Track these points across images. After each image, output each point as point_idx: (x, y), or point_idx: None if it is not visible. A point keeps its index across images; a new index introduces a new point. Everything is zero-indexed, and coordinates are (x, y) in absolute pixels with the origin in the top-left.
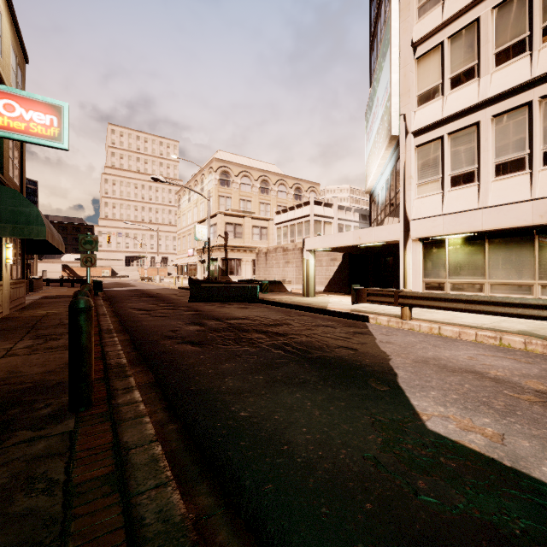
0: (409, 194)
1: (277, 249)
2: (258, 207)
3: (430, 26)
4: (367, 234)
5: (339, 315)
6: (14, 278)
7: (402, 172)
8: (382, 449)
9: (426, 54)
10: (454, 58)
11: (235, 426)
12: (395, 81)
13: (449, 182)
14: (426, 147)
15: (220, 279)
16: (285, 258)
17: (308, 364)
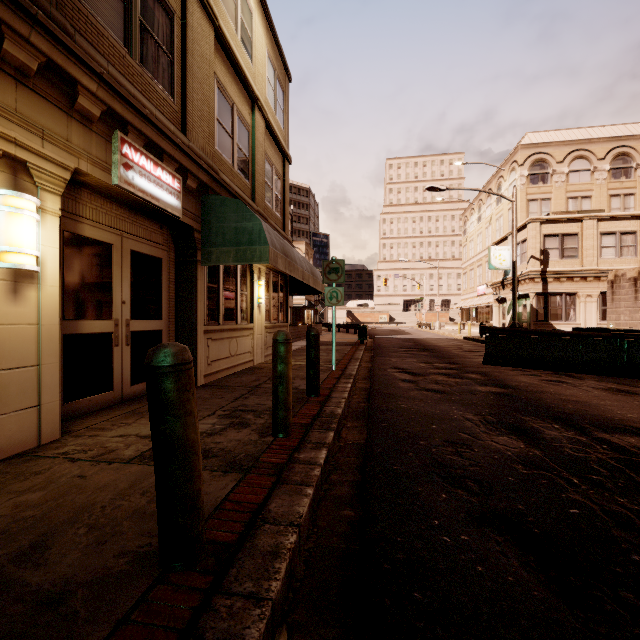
0: None
1: None
2: (606, 204)
3: None
4: None
5: None
6: (275, 321)
7: None
8: None
9: None
10: None
11: None
12: None
13: None
14: None
15: (534, 326)
16: None
17: None
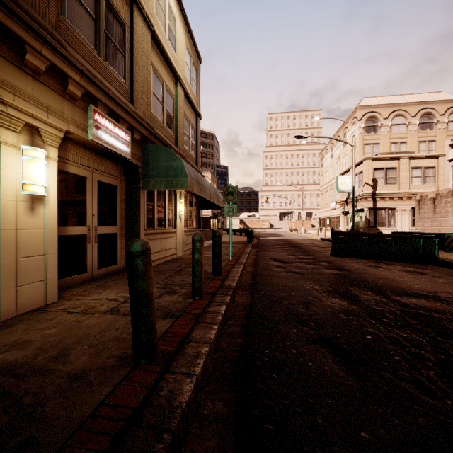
0: None
1: None
2: (416, 147)
3: None
4: None
5: None
6: (190, 227)
7: None
8: None
9: None
10: None
11: None
12: None
13: None
14: None
15: (367, 230)
16: None
17: None
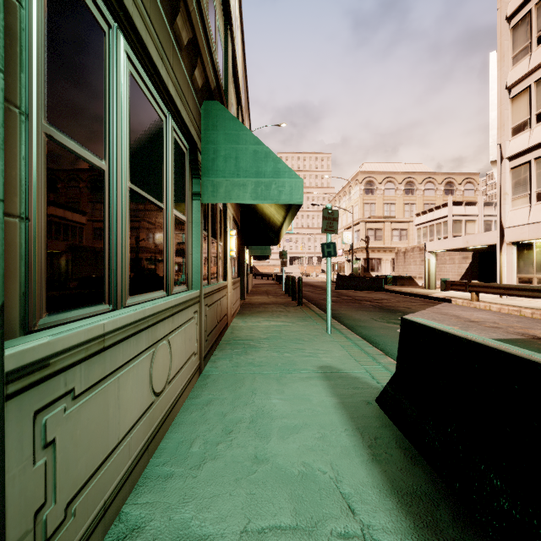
0: (504, 207)
1: (414, 248)
2: (402, 208)
3: (519, 74)
4: (473, 239)
5: (434, 299)
6: None
7: (499, 190)
8: (377, 318)
9: (518, 95)
10: (538, 98)
11: (340, 313)
12: (493, 118)
13: (534, 197)
14: (517, 169)
15: (362, 275)
16: (421, 257)
17: (378, 309)
